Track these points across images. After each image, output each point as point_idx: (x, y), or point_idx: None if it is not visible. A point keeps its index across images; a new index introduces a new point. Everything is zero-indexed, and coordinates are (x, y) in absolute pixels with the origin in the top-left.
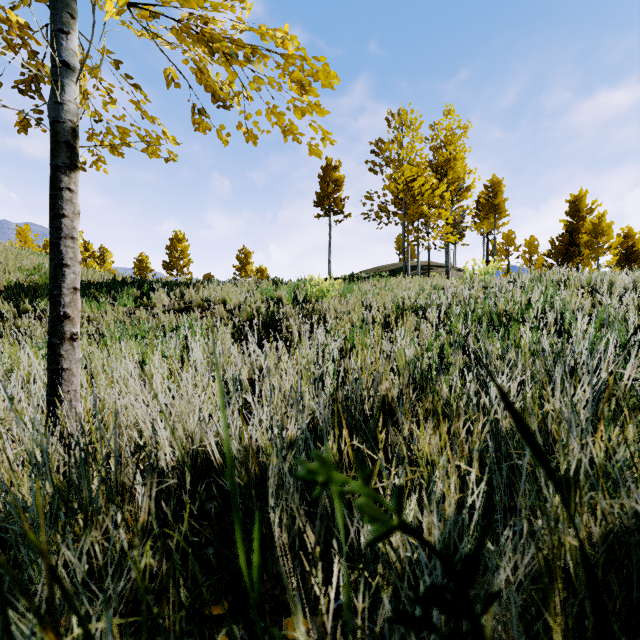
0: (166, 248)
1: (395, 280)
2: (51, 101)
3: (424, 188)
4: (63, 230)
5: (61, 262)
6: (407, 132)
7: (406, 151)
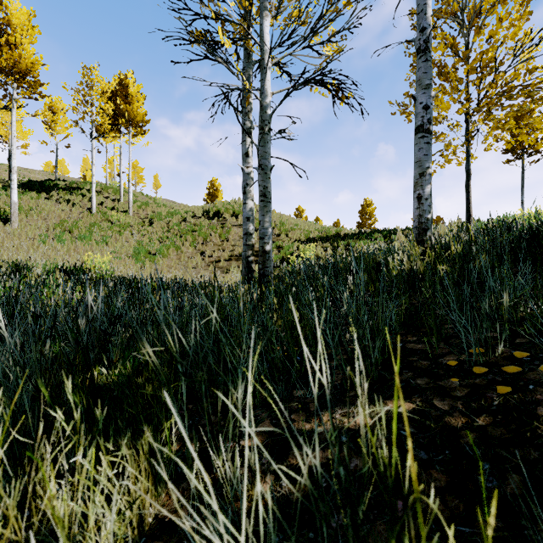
0: (359, 212)
1: None
2: (466, 165)
3: None
4: (469, 195)
5: (469, 202)
6: None
7: None
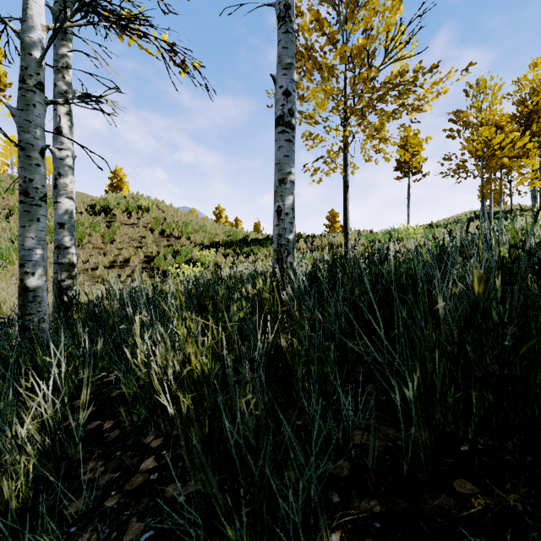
0: None
1: (471, 224)
2: (344, 176)
3: (503, 143)
4: (347, 210)
5: (347, 219)
6: (485, 98)
7: (484, 114)
